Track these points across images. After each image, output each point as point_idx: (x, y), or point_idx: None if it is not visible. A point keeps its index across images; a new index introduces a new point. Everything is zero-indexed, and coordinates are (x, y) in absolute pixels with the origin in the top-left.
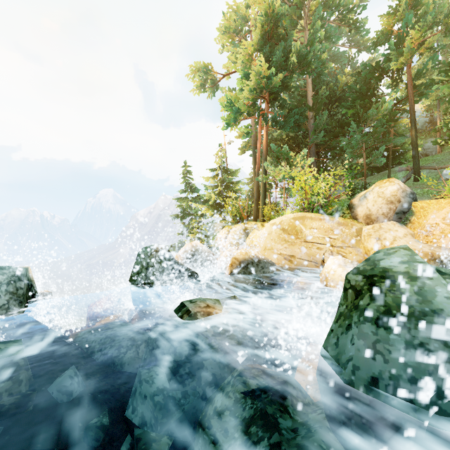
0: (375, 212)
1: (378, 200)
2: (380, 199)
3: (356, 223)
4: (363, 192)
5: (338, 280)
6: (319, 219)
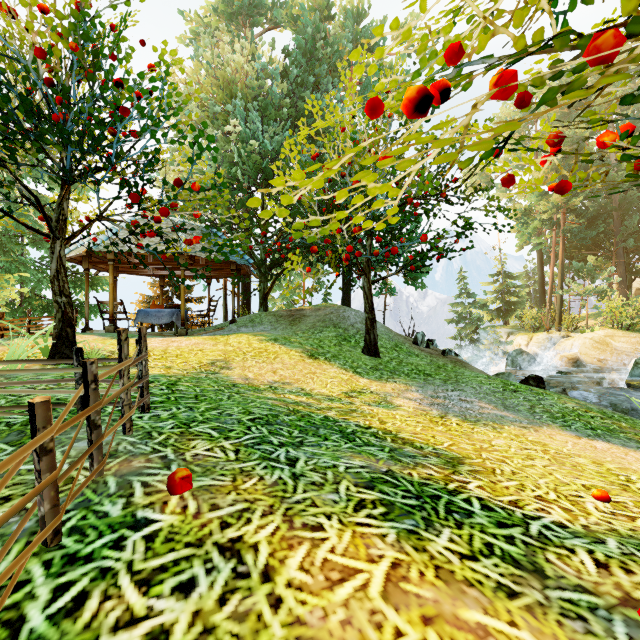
0: None
1: None
2: None
3: None
4: None
5: None
6: (627, 335)
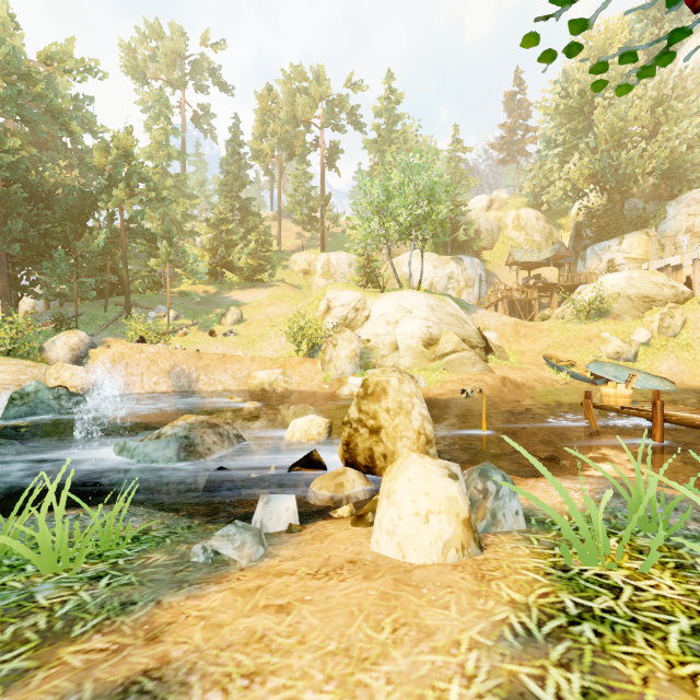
0: (62, 356)
1: (65, 347)
2: (67, 346)
3: (46, 364)
4: (54, 338)
5: None
6: (7, 362)
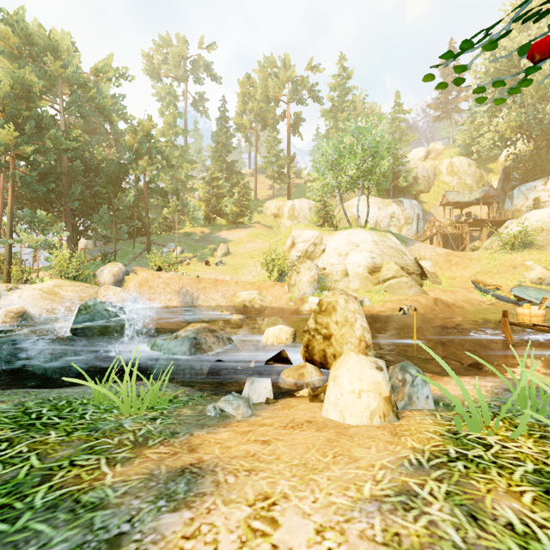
0: (108, 280)
1: (109, 274)
2: (110, 273)
3: (97, 286)
4: (103, 268)
5: None
6: (74, 284)
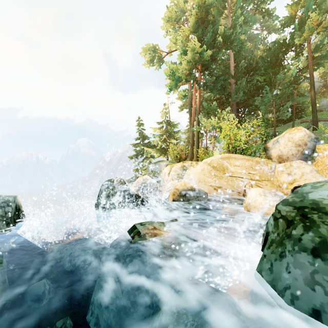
0: (285, 153)
1: (288, 144)
2: (290, 143)
3: (270, 161)
4: (275, 137)
5: (259, 207)
6: (241, 159)
